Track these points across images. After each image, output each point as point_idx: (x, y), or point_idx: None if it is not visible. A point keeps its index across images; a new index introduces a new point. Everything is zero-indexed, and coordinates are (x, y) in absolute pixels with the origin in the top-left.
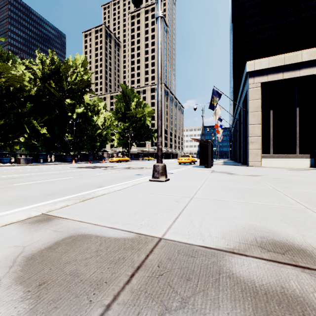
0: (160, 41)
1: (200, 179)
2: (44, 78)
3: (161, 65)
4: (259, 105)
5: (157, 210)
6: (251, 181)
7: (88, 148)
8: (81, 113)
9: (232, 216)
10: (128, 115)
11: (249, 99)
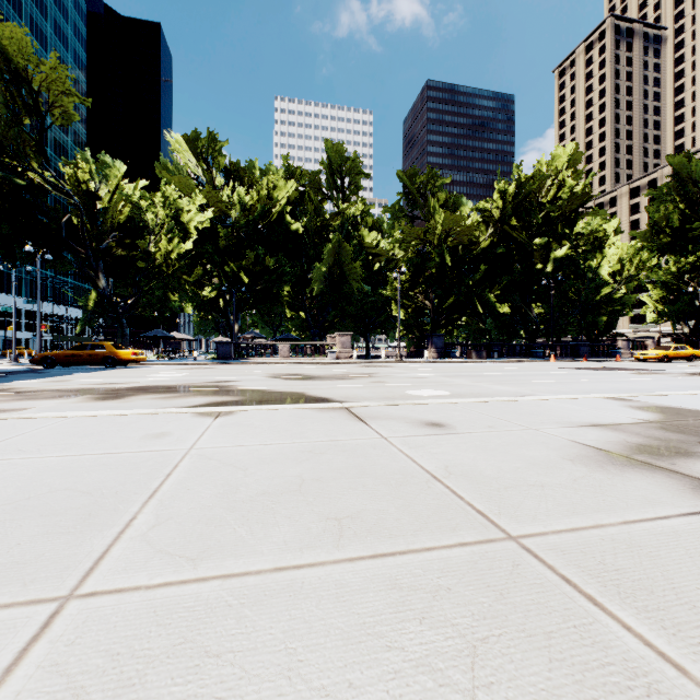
0: None
1: None
2: (504, 218)
3: None
4: None
5: None
6: None
7: (576, 330)
8: (562, 259)
9: None
10: (695, 233)
11: None
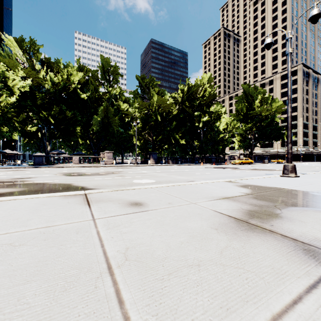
0: (289, 71)
1: None
2: (183, 101)
3: (290, 89)
4: None
5: (285, 184)
6: None
7: (210, 152)
8: (206, 122)
9: None
10: (251, 115)
11: None
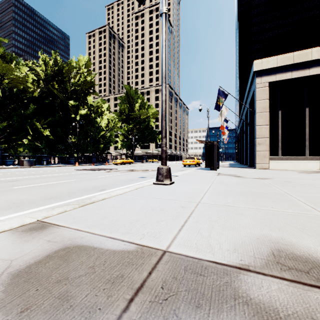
0: (164, 39)
1: (206, 182)
2: (47, 80)
3: (165, 63)
4: (267, 106)
5: (161, 217)
6: (260, 185)
7: (91, 150)
8: (84, 114)
9: (244, 224)
10: (132, 117)
11: (256, 99)
